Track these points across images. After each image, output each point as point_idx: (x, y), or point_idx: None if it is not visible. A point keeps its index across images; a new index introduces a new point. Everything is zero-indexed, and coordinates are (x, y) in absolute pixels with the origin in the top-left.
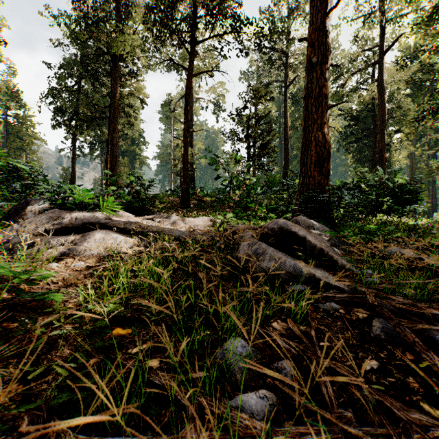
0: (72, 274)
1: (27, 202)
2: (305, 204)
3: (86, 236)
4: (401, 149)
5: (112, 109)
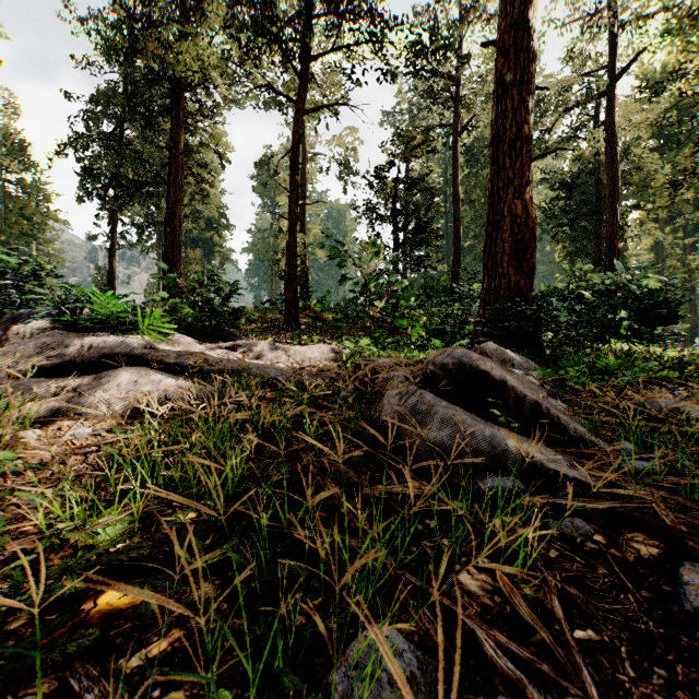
0: (58, 453)
1: (14, 319)
2: (493, 322)
3: (101, 379)
4: (642, 235)
5: (172, 169)
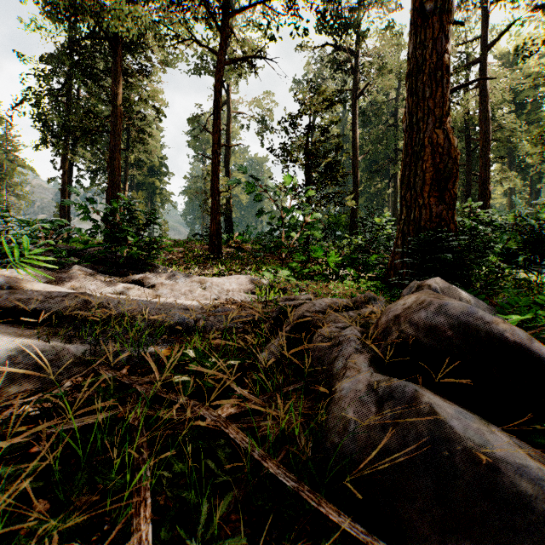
0: None
1: None
2: (414, 253)
3: None
4: (504, 181)
5: (112, 118)
